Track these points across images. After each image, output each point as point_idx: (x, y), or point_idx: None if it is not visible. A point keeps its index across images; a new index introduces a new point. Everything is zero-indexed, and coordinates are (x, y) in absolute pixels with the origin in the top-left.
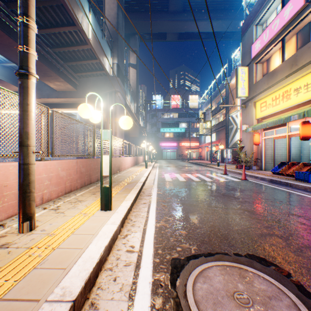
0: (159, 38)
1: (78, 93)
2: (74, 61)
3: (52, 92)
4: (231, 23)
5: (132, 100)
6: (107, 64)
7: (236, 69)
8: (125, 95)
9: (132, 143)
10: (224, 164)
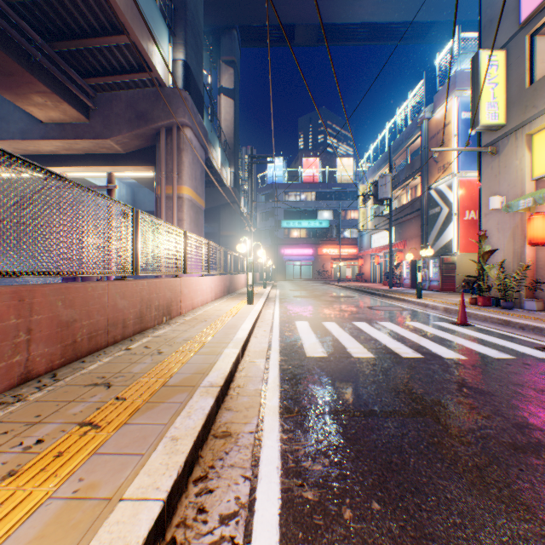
0: (280, 40)
1: (93, 126)
2: (70, 39)
3: (31, 124)
4: (428, 0)
5: (225, 160)
6: (156, 56)
7: (474, 56)
8: (206, 139)
9: (226, 247)
10: (460, 298)
